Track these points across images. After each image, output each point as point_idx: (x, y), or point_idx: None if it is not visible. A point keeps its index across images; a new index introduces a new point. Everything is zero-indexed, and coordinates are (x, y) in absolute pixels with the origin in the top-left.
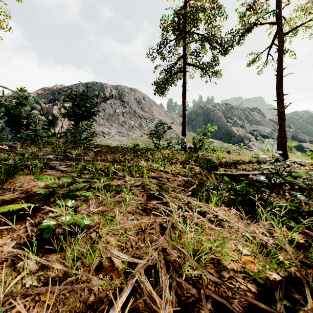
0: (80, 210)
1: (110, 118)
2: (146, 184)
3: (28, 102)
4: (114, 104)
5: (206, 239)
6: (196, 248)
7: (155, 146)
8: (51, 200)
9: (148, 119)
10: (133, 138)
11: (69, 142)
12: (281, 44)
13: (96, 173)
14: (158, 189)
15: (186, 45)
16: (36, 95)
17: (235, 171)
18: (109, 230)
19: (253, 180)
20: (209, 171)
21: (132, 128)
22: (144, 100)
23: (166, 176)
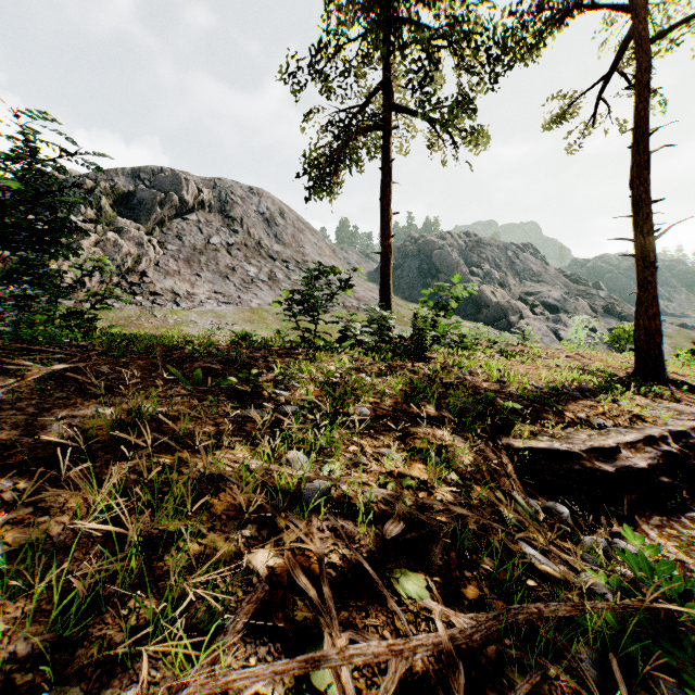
0: None
1: (196, 257)
2: None
3: None
4: (207, 225)
5: None
6: None
7: (304, 339)
8: None
9: (293, 263)
10: (252, 308)
11: None
12: (646, 65)
13: None
14: None
15: (393, 50)
16: None
17: (560, 428)
18: None
19: (635, 471)
20: (490, 440)
21: (251, 283)
22: (282, 217)
23: (348, 648)
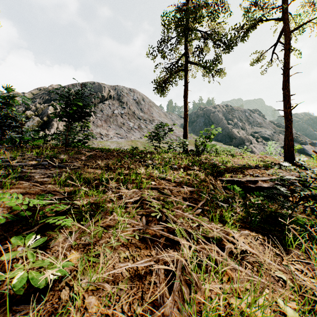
0: (52, 245)
1: (108, 119)
2: (145, 199)
3: (14, 100)
4: (113, 105)
5: (235, 296)
6: (222, 316)
7: (155, 149)
8: (15, 229)
9: (148, 120)
10: (132, 140)
11: (61, 144)
12: (288, 41)
13: (83, 186)
14: (160, 208)
15: (188, 42)
16: (31, 95)
17: (242, 177)
18: (89, 284)
19: (262, 187)
20: (215, 177)
21: (131, 129)
22: (143, 101)
23: (169, 187)
